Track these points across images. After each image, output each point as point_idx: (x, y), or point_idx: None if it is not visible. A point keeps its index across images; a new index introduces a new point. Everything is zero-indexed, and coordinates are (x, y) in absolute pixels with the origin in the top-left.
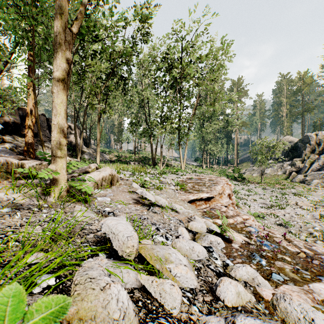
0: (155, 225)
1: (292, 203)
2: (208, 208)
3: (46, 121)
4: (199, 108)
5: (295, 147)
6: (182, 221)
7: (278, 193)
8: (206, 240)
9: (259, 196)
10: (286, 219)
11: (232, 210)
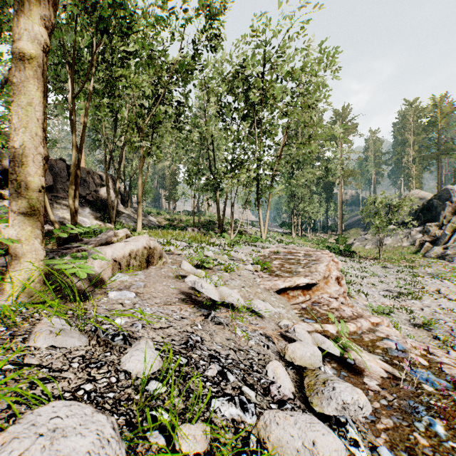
0: (218, 359)
1: (431, 290)
2: (308, 302)
3: (67, 168)
4: (288, 149)
5: (429, 205)
6: (271, 337)
7: (407, 274)
8: (333, 399)
9: (379, 278)
10: (426, 317)
11: (342, 302)
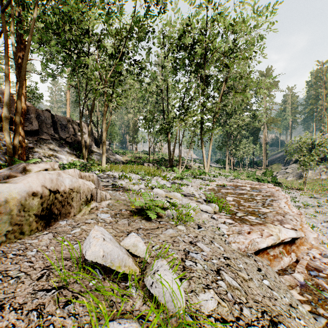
0: None
1: None
2: (301, 268)
3: (52, 117)
4: (226, 98)
5: None
6: None
7: None
8: None
9: (313, 208)
10: None
11: None
